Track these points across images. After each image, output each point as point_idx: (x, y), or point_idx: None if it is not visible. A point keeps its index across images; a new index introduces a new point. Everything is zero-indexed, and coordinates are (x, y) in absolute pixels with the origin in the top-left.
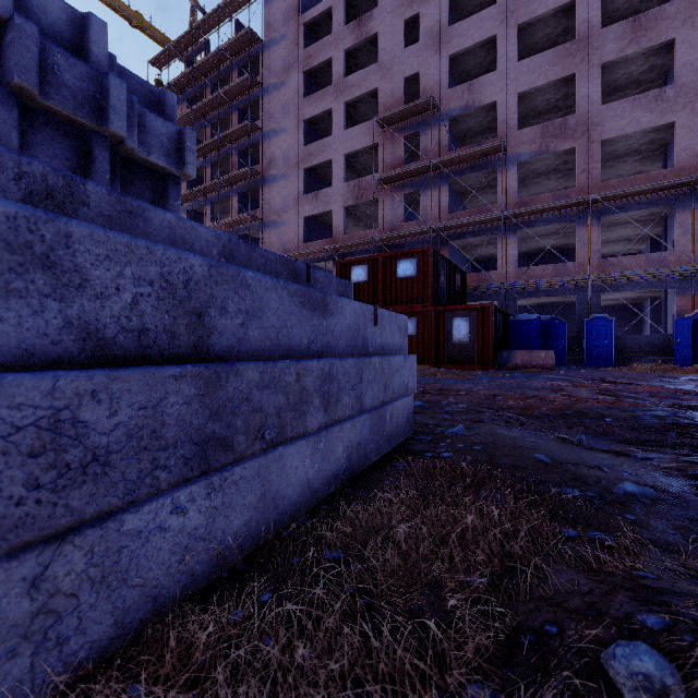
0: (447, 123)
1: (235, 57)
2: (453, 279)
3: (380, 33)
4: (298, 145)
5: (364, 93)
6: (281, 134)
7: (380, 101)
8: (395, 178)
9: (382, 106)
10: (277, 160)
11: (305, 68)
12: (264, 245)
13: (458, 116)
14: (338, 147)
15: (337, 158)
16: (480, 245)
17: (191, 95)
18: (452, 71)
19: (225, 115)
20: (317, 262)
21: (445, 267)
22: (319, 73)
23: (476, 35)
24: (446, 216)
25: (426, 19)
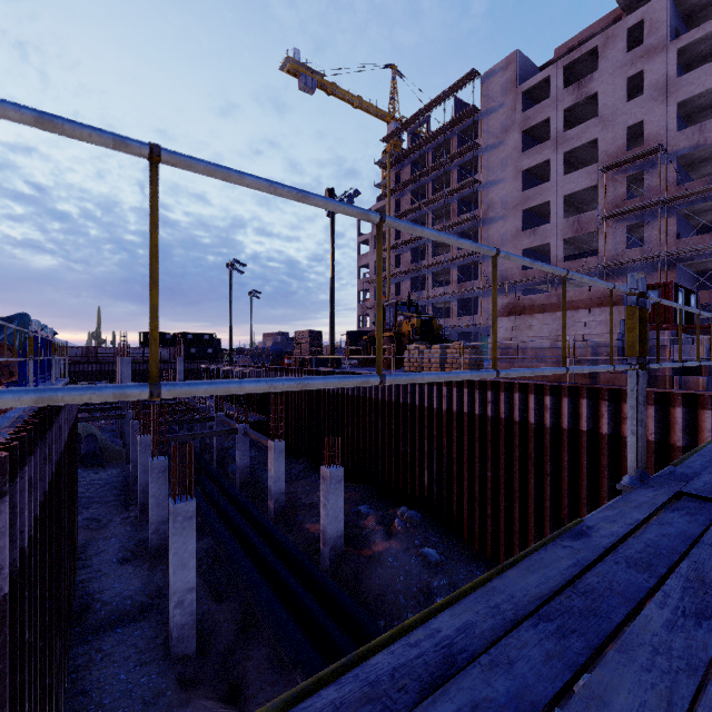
0: (675, 162)
1: (455, 126)
2: (688, 301)
3: (600, 92)
4: (516, 192)
5: (584, 143)
6: (499, 184)
7: (600, 149)
8: (618, 214)
9: (602, 153)
10: (495, 205)
11: (523, 128)
12: (482, 274)
13: (687, 154)
14: (557, 190)
15: (555, 200)
16: (710, 261)
17: (413, 159)
18: (677, 110)
19: (445, 172)
20: (535, 285)
21: (682, 293)
22: (533, 128)
23: (707, 82)
24: (673, 242)
25: (651, 74)
